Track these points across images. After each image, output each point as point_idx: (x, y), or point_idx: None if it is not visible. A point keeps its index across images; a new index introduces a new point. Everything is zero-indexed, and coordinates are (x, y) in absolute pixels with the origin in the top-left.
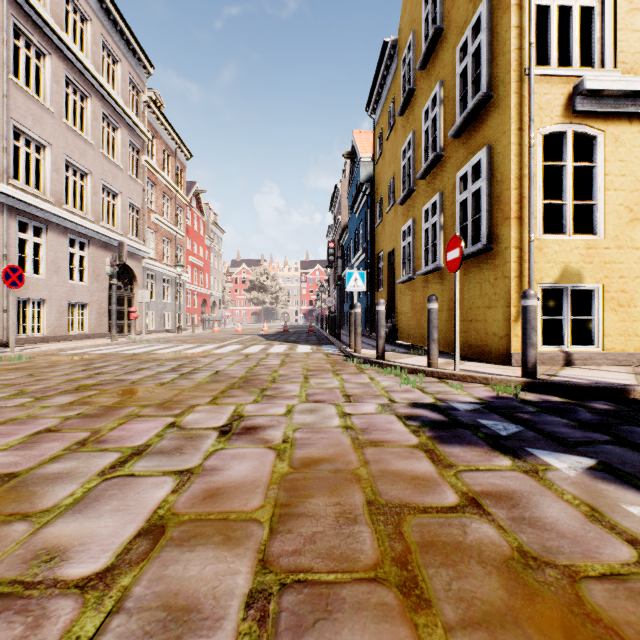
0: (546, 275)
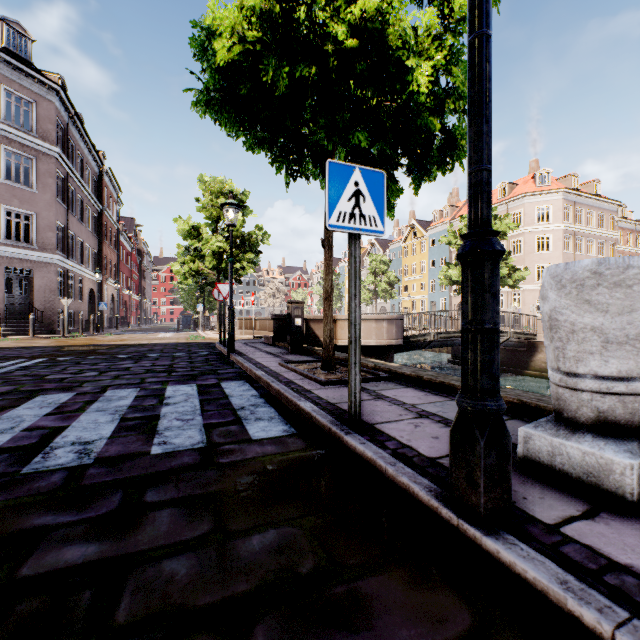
0: None
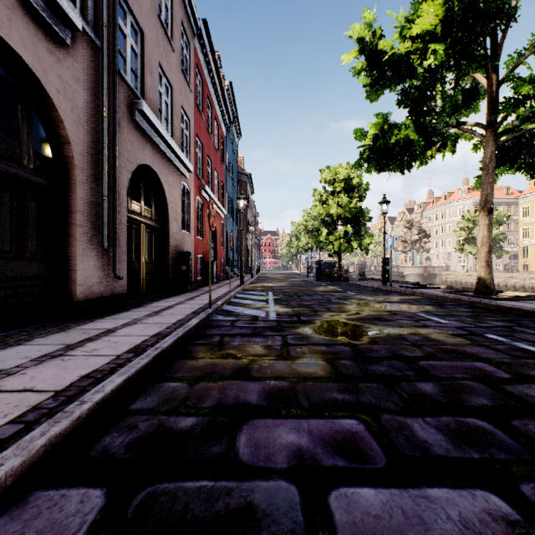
0: (522, 263)
